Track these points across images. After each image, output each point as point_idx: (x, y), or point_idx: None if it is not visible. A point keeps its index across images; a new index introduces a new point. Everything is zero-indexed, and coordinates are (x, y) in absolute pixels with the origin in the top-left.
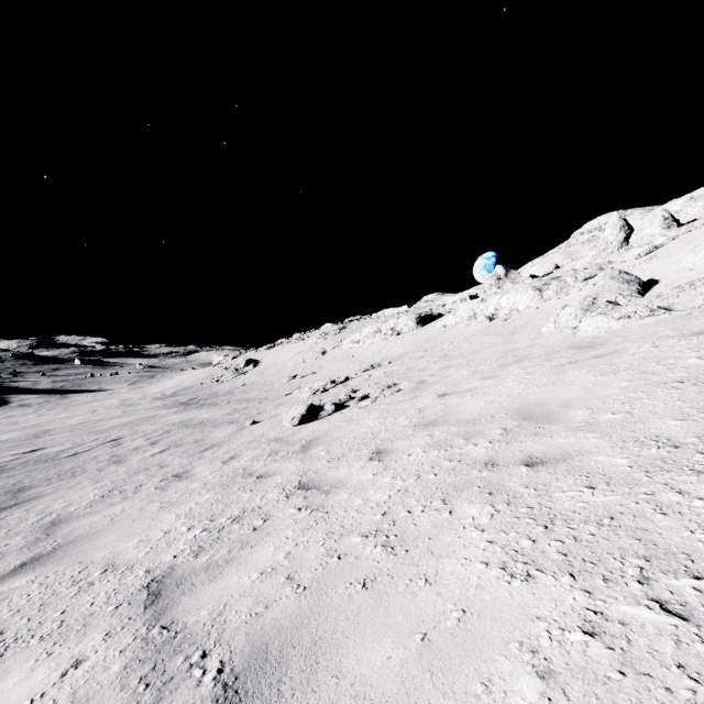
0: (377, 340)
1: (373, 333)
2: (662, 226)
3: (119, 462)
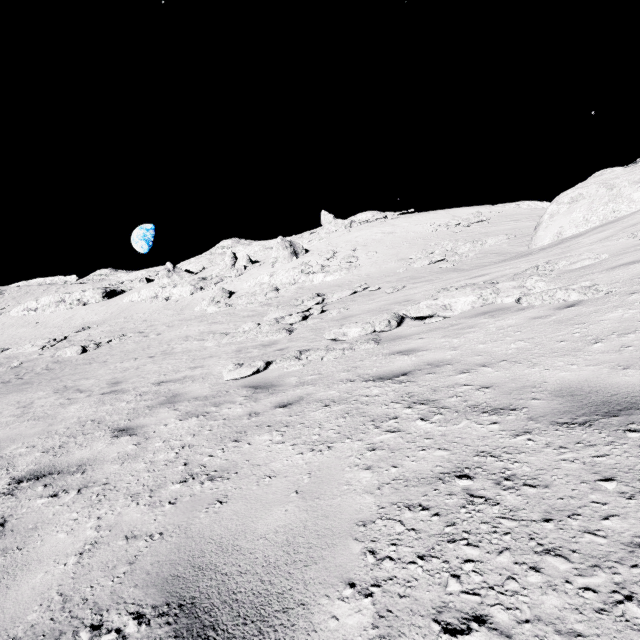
0: (62, 309)
1: (56, 303)
2: (246, 262)
3: None
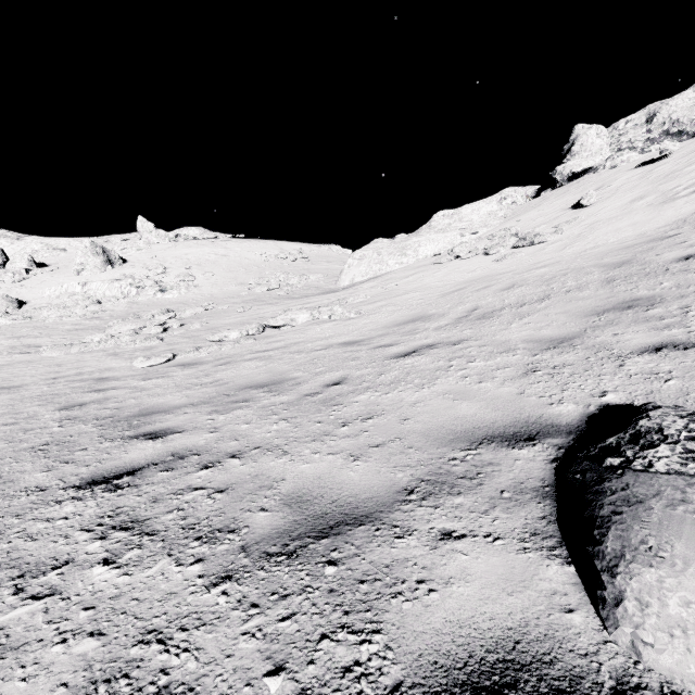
0: None
1: None
2: (29, 264)
3: None
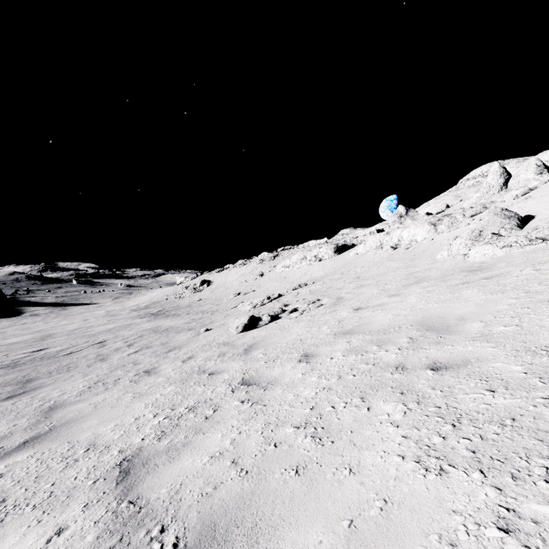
0: (304, 265)
1: (300, 260)
2: (536, 172)
3: (103, 360)
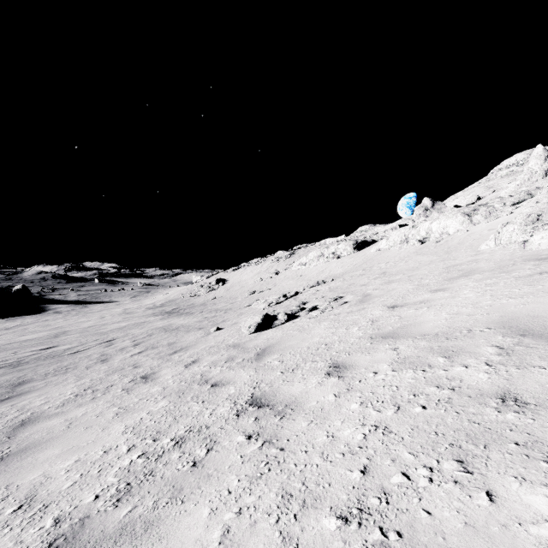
0: (321, 262)
1: (317, 257)
2: None
3: (104, 361)
